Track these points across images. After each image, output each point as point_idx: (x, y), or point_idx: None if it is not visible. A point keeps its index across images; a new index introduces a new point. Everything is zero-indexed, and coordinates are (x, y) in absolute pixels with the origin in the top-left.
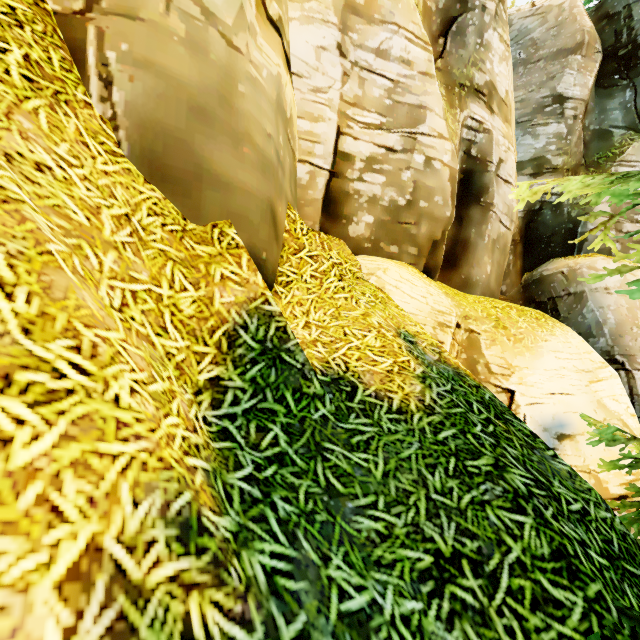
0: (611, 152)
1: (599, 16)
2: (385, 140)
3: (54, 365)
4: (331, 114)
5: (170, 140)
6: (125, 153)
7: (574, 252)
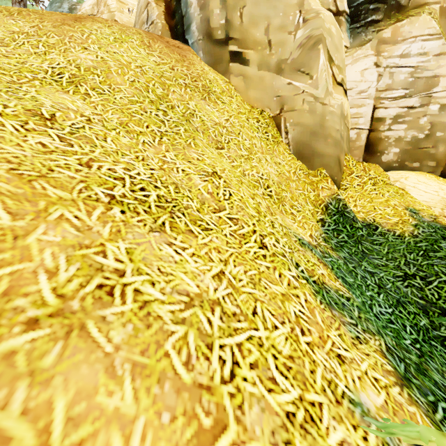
0: None
1: None
2: (407, 103)
3: (297, 206)
4: (369, 101)
5: (304, 145)
6: (291, 153)
7: None
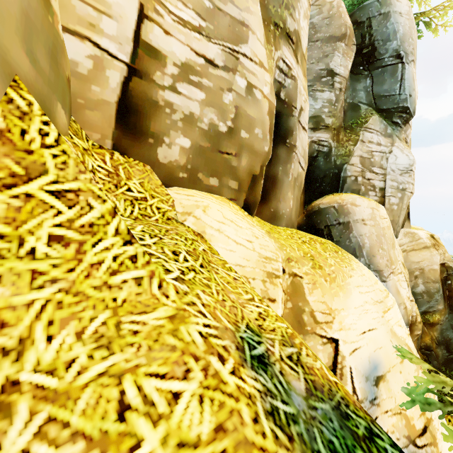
0: (360, 120)
1: (351, 22)
2: (204, 49)
3: None
4: None
5: None
6: None
7: (338, 191)
